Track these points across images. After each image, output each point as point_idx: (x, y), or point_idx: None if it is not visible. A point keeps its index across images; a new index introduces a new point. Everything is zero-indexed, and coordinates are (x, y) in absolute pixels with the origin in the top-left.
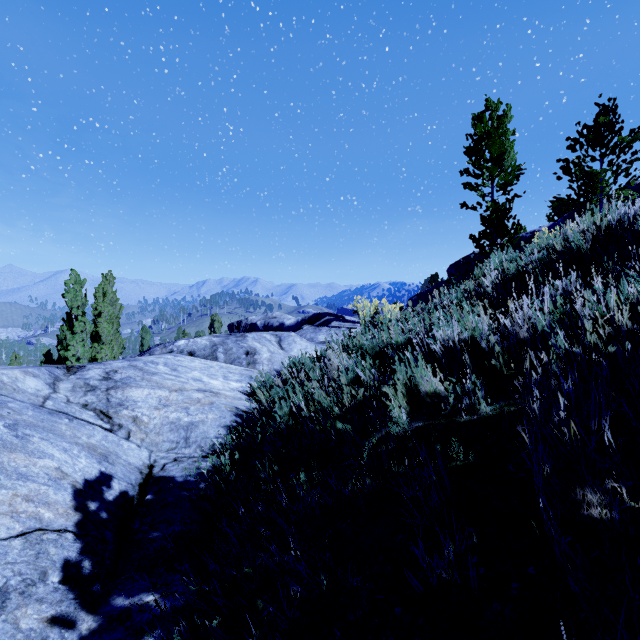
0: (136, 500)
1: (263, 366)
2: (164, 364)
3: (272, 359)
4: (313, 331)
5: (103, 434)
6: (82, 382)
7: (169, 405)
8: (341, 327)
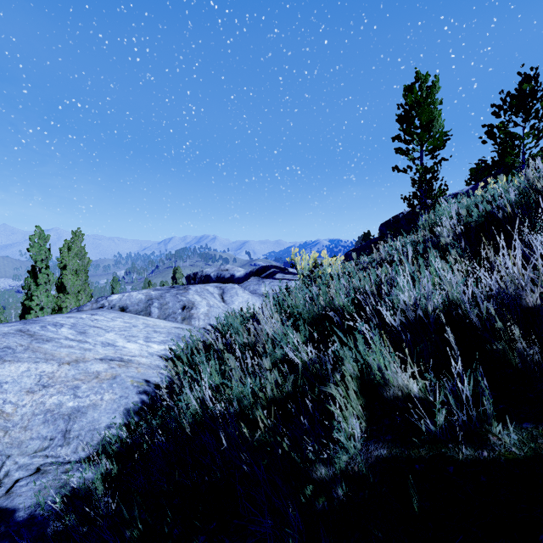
0: None
1: (199, 321)
2: (71, 326)
3: (209, 314)
4: (257, 283)
5: None
6: None
7: (51, 385)
8: (284, 279)
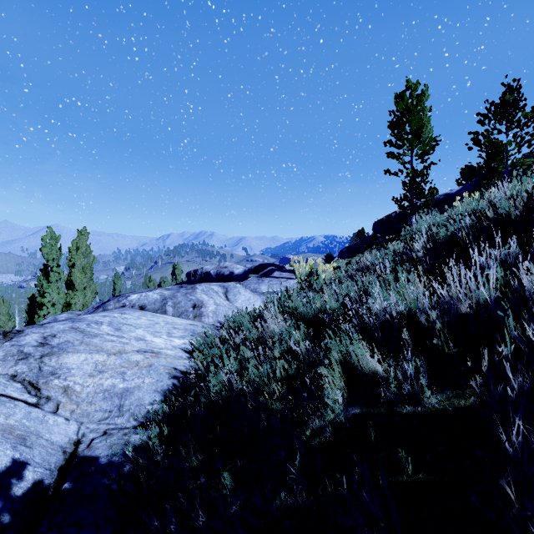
0: (52, 489)
1: (208, 318)
2: (108, 323)
3: (217, 311)
4: (257, 282)
5: (26, 411)
6: (15, 349)
7: (105, 371)
8: (281, 277)
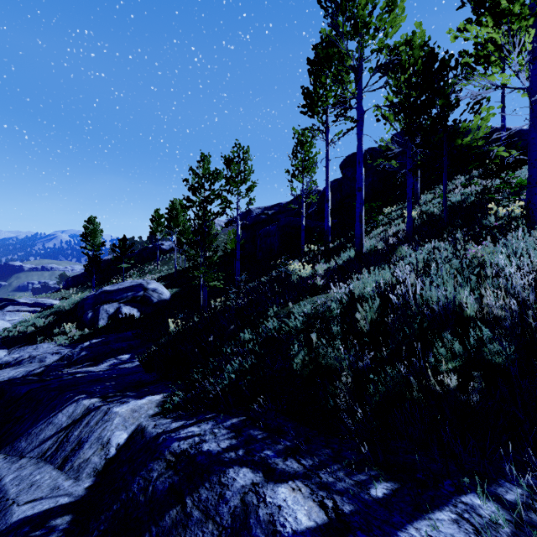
0: None
1: None
2: None
3: None
4: (3, 316)
5: None
6: None
7: None
8: (16, 311)
